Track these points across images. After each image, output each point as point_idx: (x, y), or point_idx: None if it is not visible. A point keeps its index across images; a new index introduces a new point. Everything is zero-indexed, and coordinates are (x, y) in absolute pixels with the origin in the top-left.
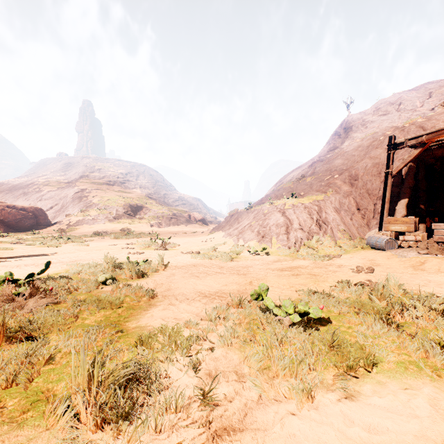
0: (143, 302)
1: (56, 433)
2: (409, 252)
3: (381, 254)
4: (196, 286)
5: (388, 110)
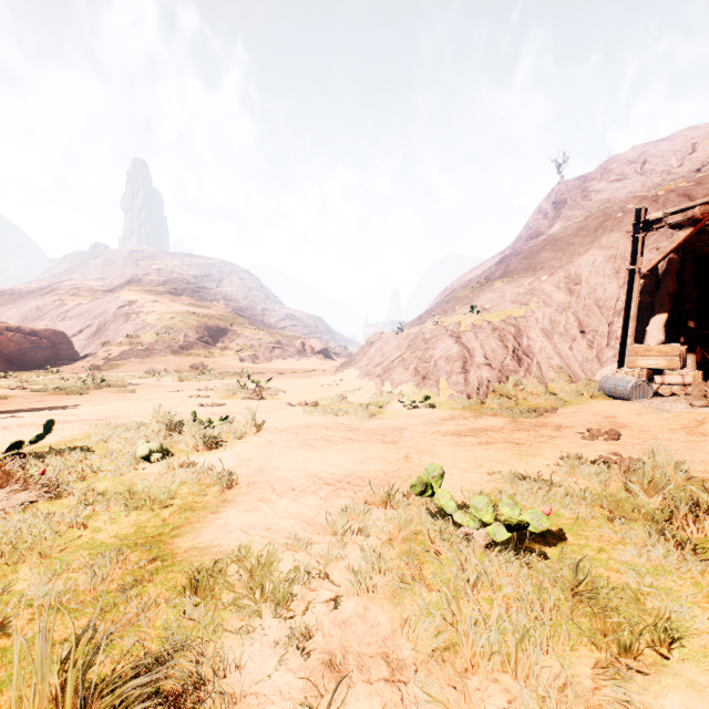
0: (212, 495)
1: None
2: (674, 403)
3: (626, 406)
4: (310, 464)
5: (625, 173)
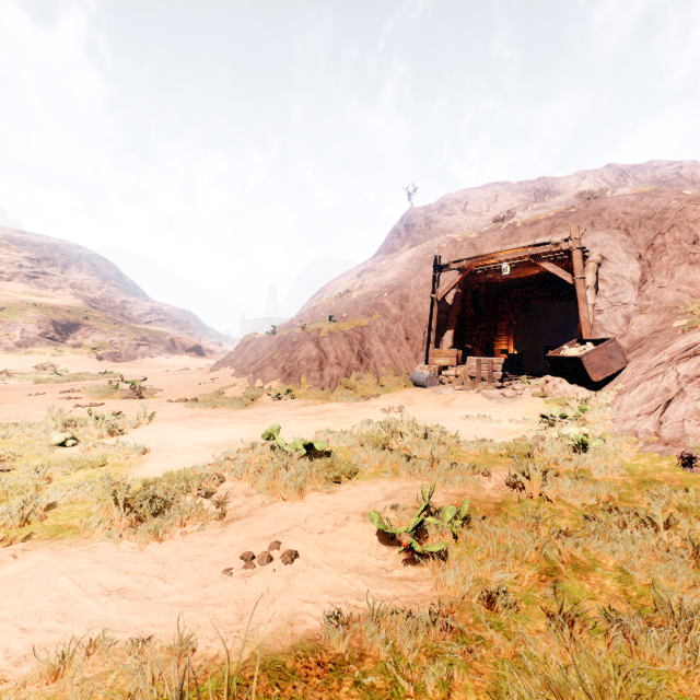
0: (132, 458)
1: (95, 538)
2: (447, 388)
3: (422, 391)
4: (199, 438)
5: (455, 210)
